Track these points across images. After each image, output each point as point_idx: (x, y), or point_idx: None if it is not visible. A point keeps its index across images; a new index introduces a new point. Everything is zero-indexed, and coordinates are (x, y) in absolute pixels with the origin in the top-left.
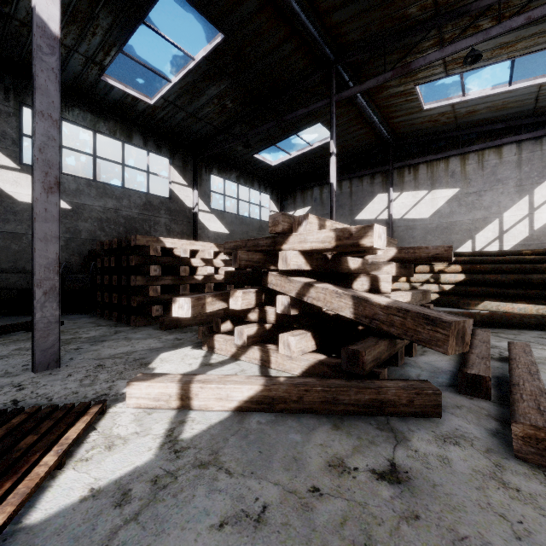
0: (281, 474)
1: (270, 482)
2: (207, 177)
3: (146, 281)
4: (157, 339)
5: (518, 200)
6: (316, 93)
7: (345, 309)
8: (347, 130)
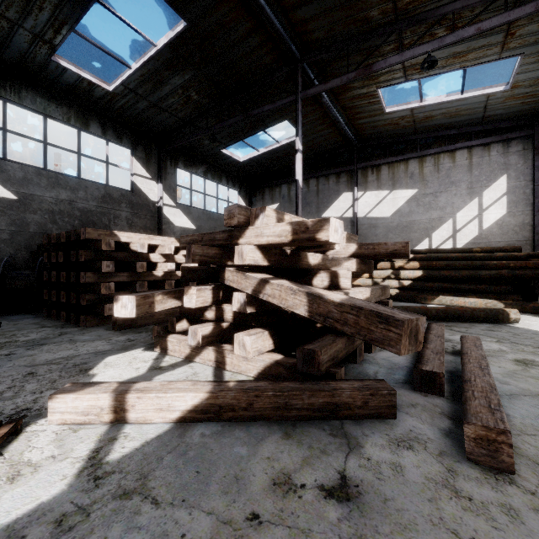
0: (217, 500)
1: (202, 511)
2: (173, 171)
3: (97, 278)
4: (106, 341)
5: (469, 201)
6: (283, 89)
7: (299, 306)
8: (314, 128)
